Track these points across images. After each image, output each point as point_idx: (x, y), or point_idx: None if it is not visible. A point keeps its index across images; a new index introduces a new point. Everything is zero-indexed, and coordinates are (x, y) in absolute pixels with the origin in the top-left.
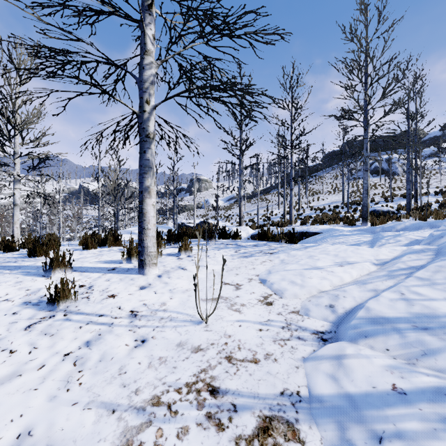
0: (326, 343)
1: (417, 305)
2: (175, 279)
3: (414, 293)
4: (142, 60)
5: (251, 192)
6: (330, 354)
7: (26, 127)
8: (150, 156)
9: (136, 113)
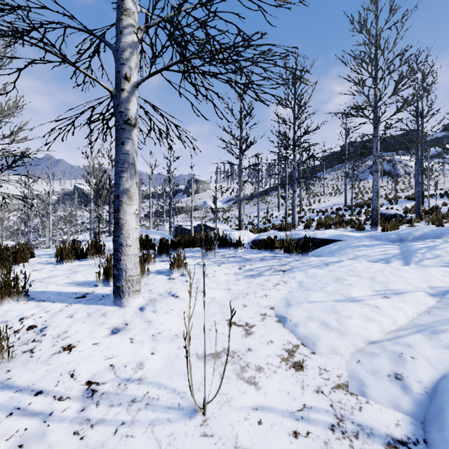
0: None
1: None
2: (162, 315)
3: None
4: (119, 23)
5: (250, 194)
6: None
7: (0, 121)
8: (130, 149)
9: (112, 92)
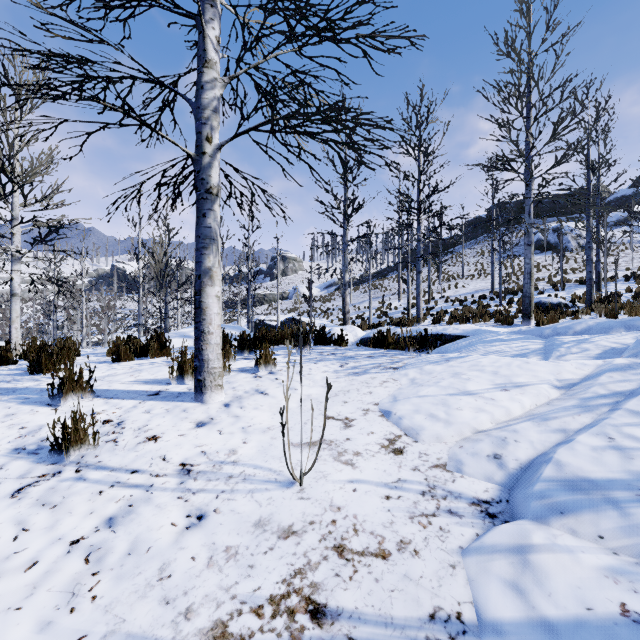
0: (495, 522)
1: (638, 458)
2: (250, 410)
3: (629, 438)
4: (200, 76)
5: (359, 276)
6: (506, 543)
7: (30, 180)
8: (213, 222)
9: (192, 156)
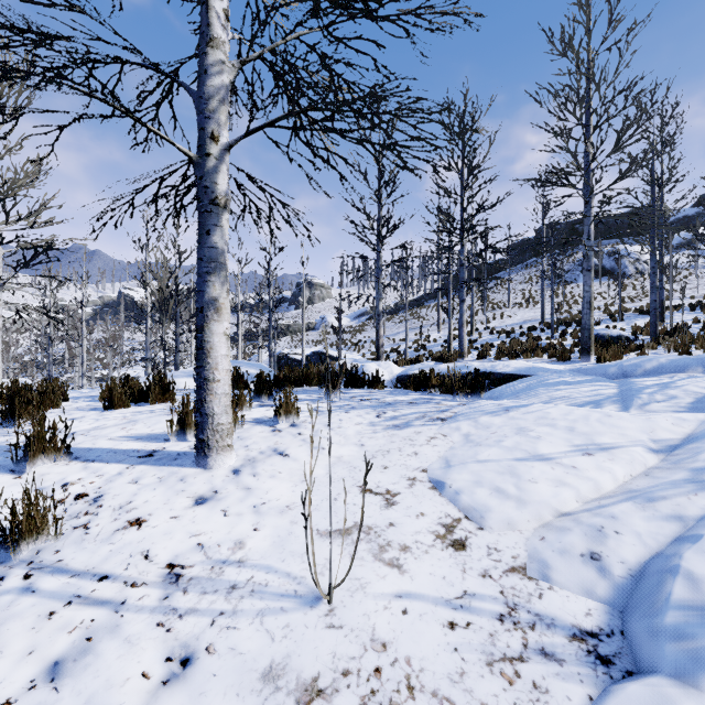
0: (613, 673)
1: None
2: (265, 480)
3: None
4: (203, 58)
5: (393, 304)
6: None
7: (14, 194)
8: (219, 241)
9: (193, 158)
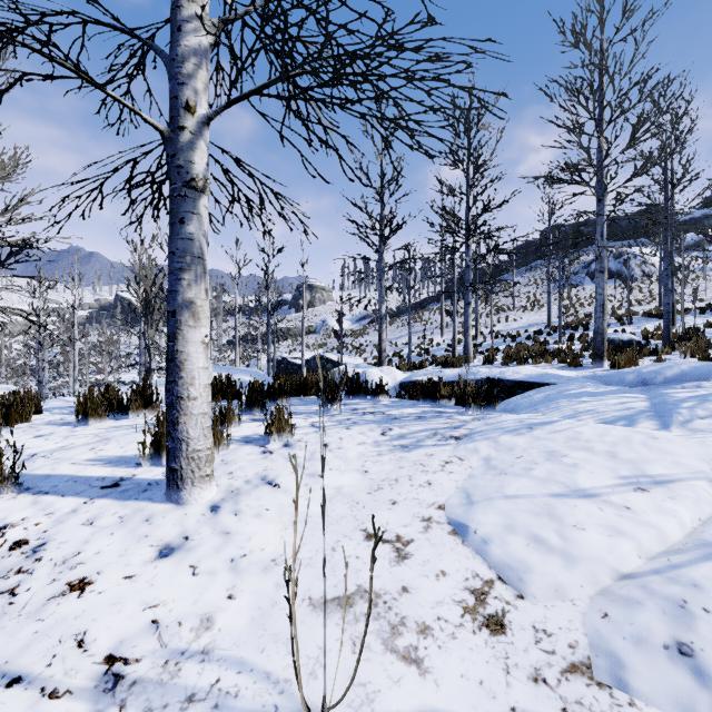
0: None
1: None
2: (249, 520)
3: None
4: (176, 13)
5: (395, 308)
6: None
7: None
8: (196, 231)
9: (163, 132)
